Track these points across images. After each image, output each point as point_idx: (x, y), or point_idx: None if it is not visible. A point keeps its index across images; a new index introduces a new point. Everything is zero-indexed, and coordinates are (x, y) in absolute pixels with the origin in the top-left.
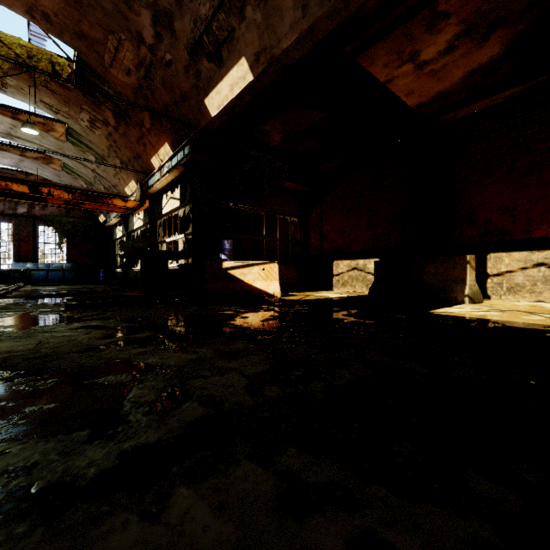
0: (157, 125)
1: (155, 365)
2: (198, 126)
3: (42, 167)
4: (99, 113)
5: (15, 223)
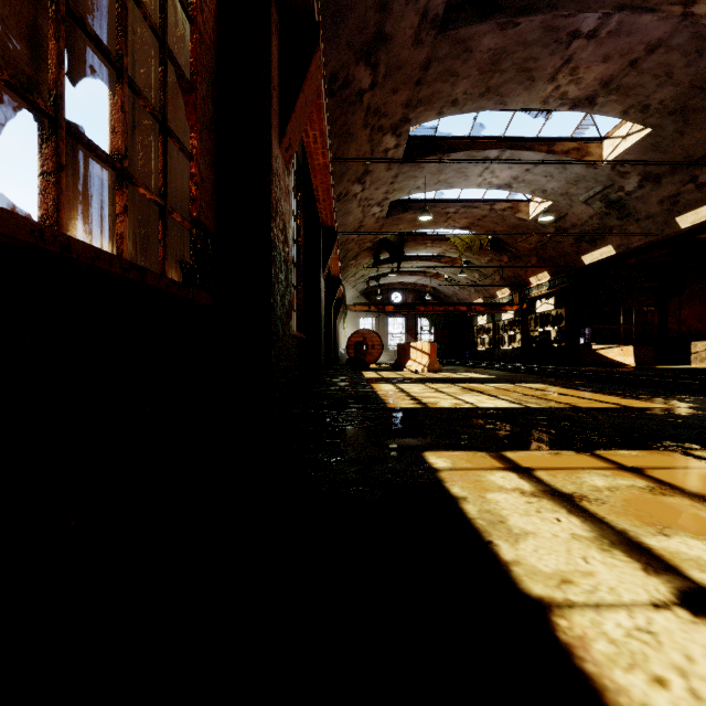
0: (541, 263)
1: None
2: (574, 267)
3: (432, 280)
4: (498, 257)
5: (405, 317)
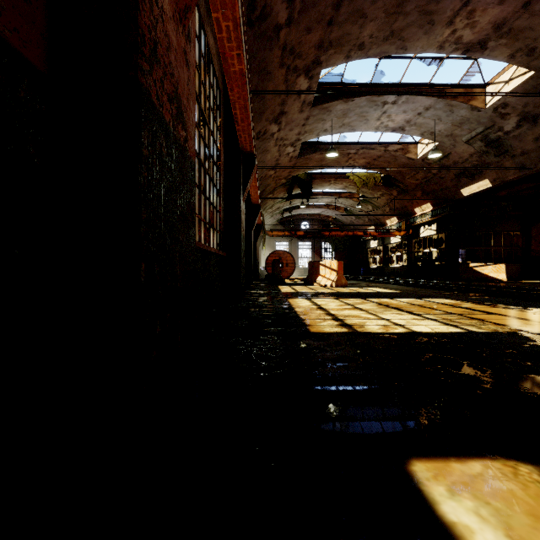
0: (425, 196)
1: None
2: (454, 199)
3: (334, 212)
4: (389, 191)
5: (312, 241)
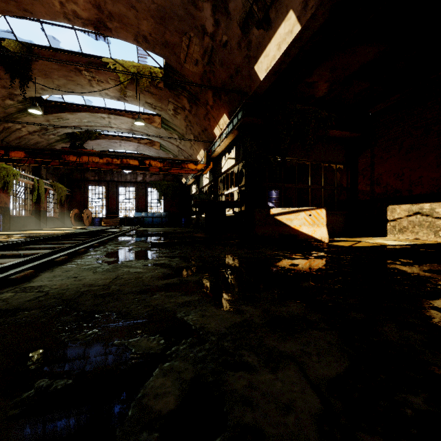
0: (217, 101)
1: (192, 327)
2: (249, 92)
3: (149, 148)
4: (179, 102)
5: (136, 187)
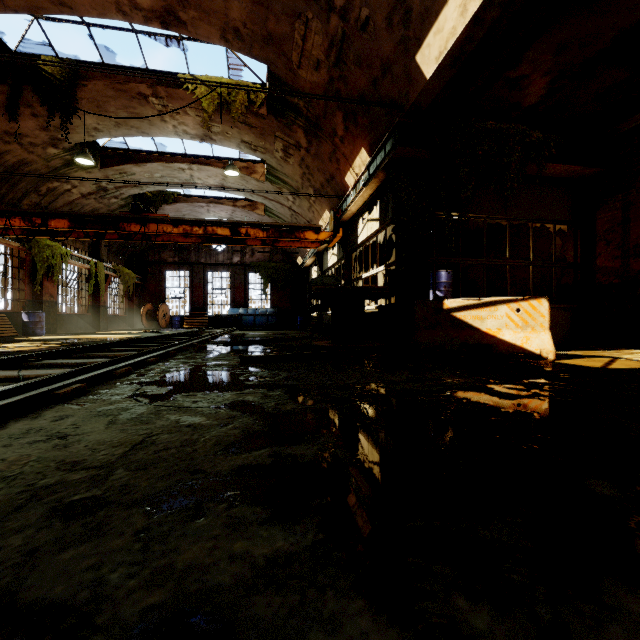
0: (351, 128)
1: None
2: (405, 105)
3: (249, 214)
4: (291, 136)
5: (231, 271)
